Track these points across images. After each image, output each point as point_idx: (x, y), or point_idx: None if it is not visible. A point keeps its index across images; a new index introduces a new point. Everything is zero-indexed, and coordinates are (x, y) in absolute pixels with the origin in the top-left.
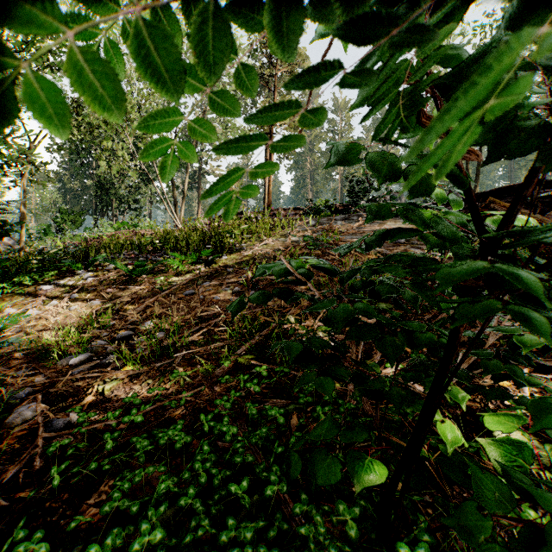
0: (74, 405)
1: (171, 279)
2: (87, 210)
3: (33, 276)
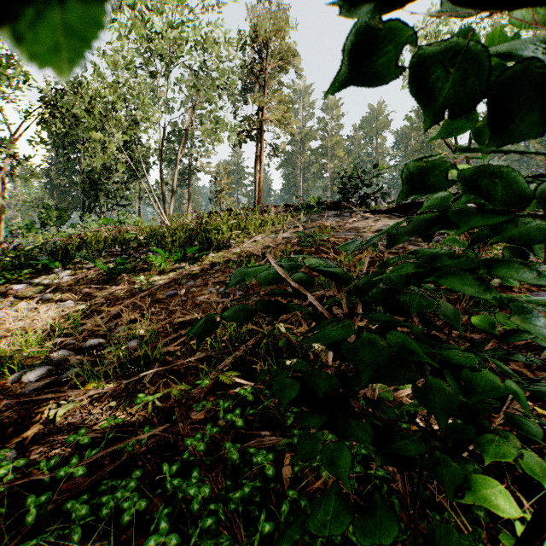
0: (15, 438)
1: (152, 278)
2: (75, 206)
3: (5, 274)
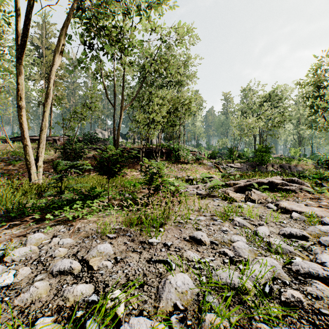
0: None
1: None
2: None
3: None
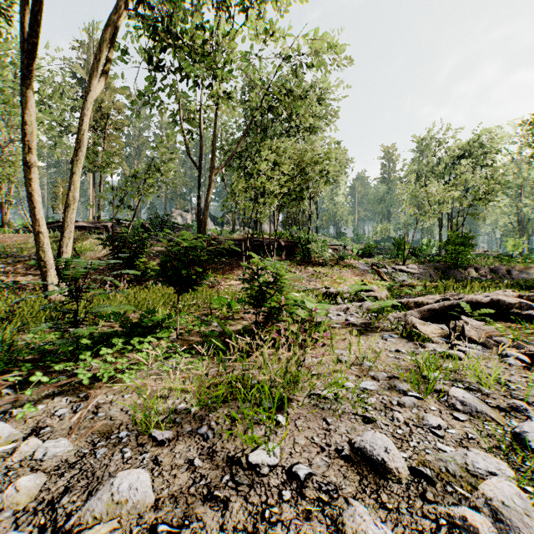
0: None
1: None
2: None
3: None
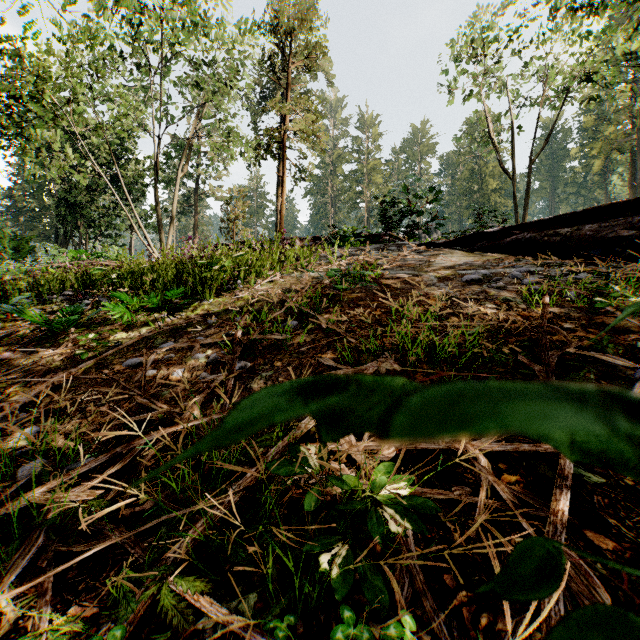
0: None
1: (114, 336)
2: (48, 236)
3: None
